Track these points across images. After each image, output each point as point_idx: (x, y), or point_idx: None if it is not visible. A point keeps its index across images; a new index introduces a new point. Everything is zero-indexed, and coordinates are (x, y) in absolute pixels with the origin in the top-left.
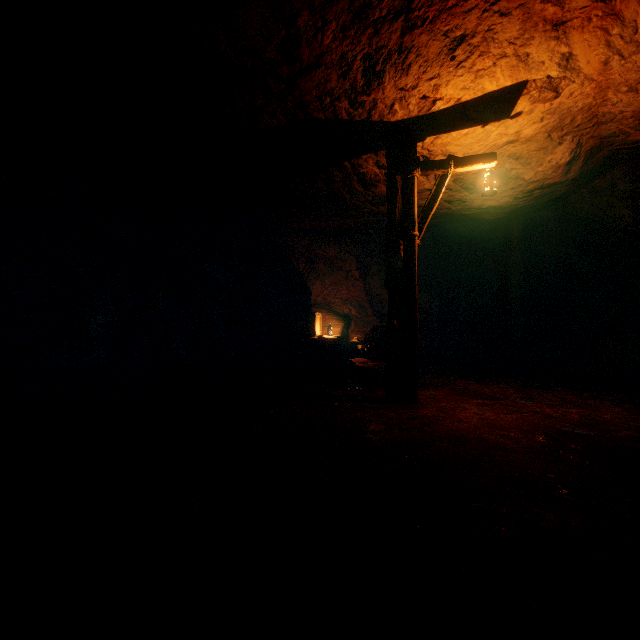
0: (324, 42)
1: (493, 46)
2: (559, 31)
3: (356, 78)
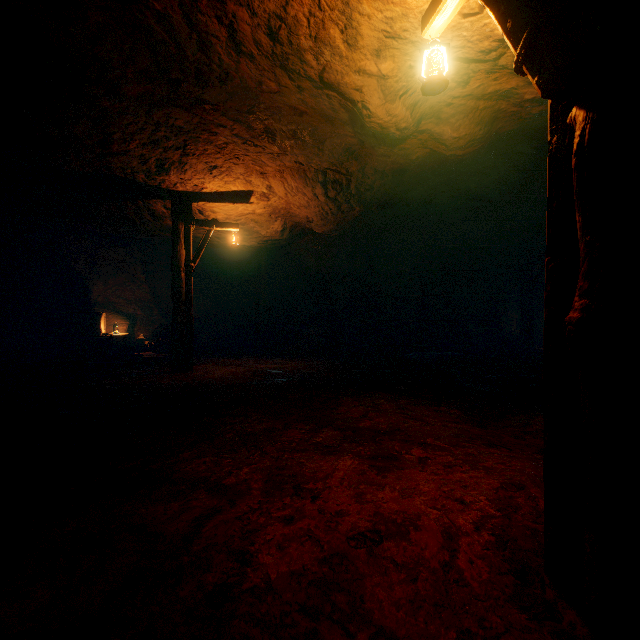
0: (130, 146)
1: (233, 174)
2: (264, 176)
3: (151, 167)
